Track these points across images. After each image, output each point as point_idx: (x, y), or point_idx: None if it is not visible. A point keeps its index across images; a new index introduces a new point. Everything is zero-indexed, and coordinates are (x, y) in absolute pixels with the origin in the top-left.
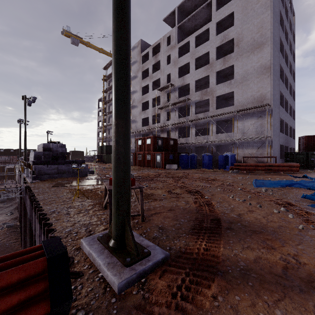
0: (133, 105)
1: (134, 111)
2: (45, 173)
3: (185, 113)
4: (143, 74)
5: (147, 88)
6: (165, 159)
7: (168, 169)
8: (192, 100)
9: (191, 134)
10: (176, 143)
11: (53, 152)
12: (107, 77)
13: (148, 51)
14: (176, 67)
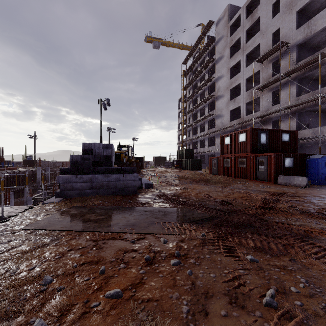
0: (217, 96)
1: (219, 103)
2: (72, 186)
3: (309, 87)
4: (231, 50)
5: (238, 69)
6: (276, 166)
7: (284, 185)
8: None
9: None
10: (295, 139)
11: (95, 156)
12: (187, 70)
13: (239, 15)
14: (293, 12)
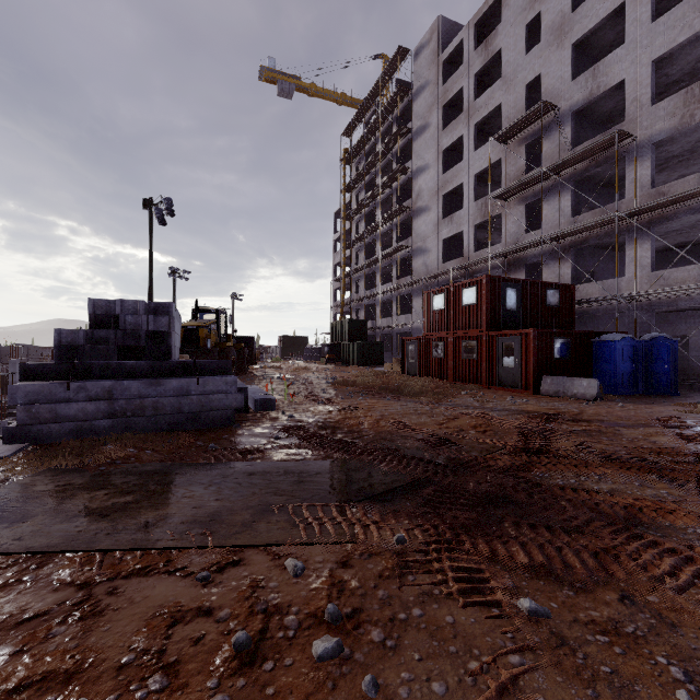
0: (416, 208)
1: (420, 224)
2: (55, 413)
3: (594, 199)
4: (445, 113)
5: (458, 153)
6: (538, 358)
7: (553, 396)
8: (636, 137)
9: (631, 265)
10: (571, 302)
11: (124, 332)
12: (352, 151)
13: (461, 41)
14: (565, 45)
